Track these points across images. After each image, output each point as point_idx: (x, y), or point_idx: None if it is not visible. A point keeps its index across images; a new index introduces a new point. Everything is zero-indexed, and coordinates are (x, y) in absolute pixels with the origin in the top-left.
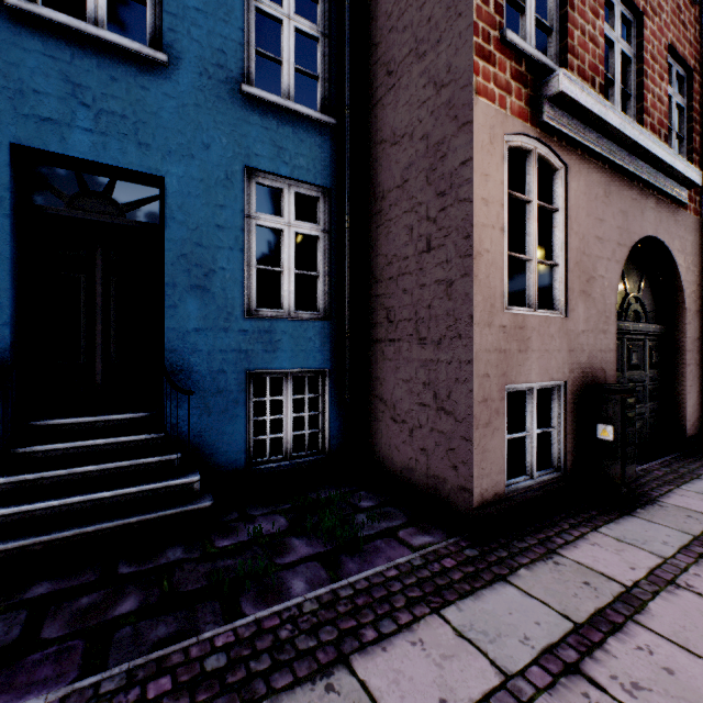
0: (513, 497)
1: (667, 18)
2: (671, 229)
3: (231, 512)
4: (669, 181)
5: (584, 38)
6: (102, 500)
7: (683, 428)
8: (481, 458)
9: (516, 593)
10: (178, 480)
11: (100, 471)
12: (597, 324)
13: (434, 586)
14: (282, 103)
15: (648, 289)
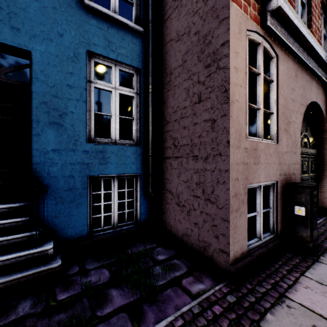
0: (251, 253)
1: None
2: (322, 98)
3: (74, 267)
4: (323, 73)
5: None
6: None
7: (326, 204)
8: (234, 232)
9: None
10: (36, 249)
11: None
12: (291, 148)
13: None
14: (111, 14)
15: (309, 131)
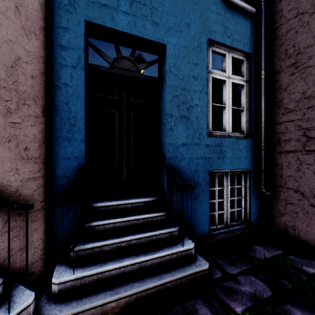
0: None
1: None
2: None
3: (213, 269)
4: None
5: None
6: (142, 262)
7: None
8: None
9: None
10: (183, 247)
11: (136, 240)
12: None
13: None
14: None
15: None
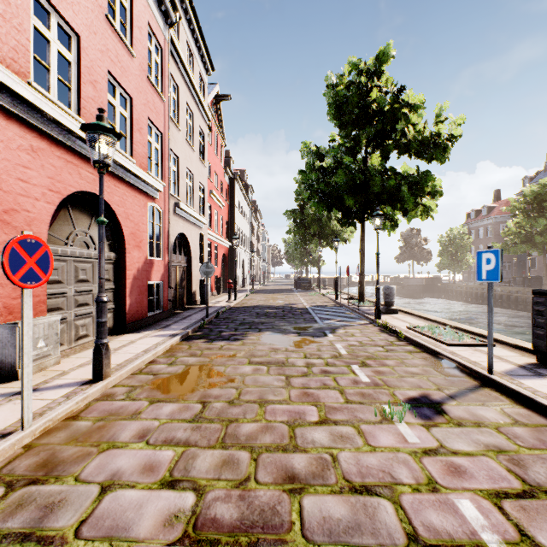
0: None
1: None
2: None
3: None
4: None
5: None
6: None
7: None
8: None
9: None
10: None
11: None
12: (541, 270)
13: None
14: None
15: None
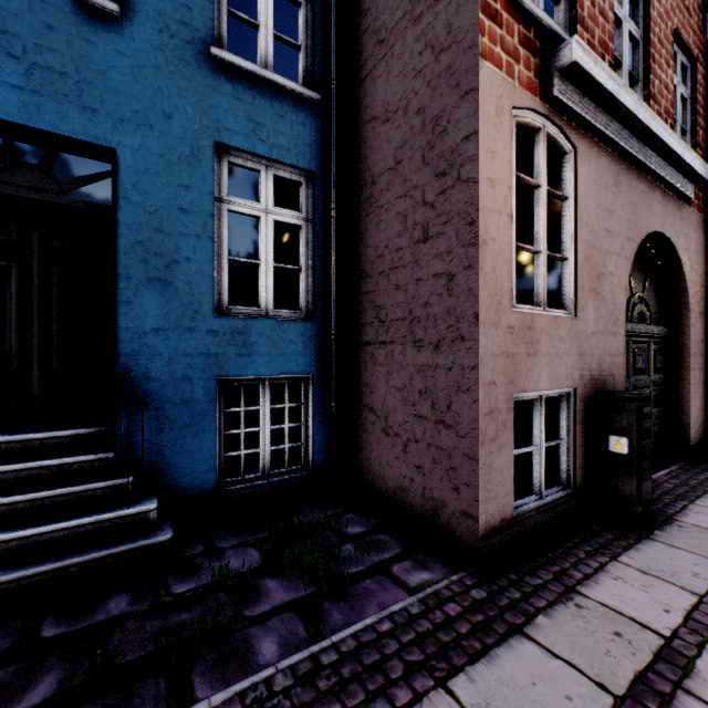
0: (521, 521)
1: (673, 1)
2: (677, 225)
3: (195, 544)
4: (676, 174)
5: (594, 11)
6: (30, 538)
7: (687, 436)
8: (487, 479)
9: (537, 652)
10: (129, 509)
11: (30, 502)
12: (606, 325)
13: (437, 644)
14: (259, 72)
15: (652, 289)
